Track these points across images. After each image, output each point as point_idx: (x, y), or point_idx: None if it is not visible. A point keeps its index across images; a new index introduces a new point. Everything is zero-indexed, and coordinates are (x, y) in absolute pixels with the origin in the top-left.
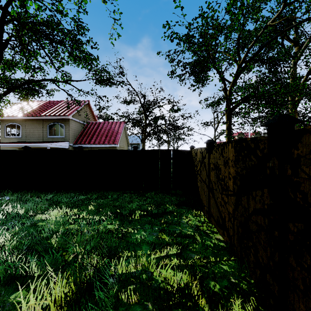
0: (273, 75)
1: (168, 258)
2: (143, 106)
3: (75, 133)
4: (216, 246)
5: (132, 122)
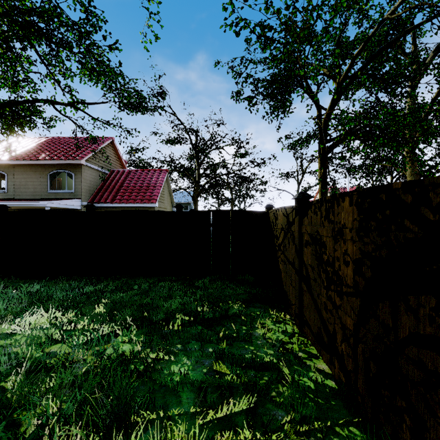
0: (389, 99)
1: (231, 430)
2: (195, 147)
3: (91, 187)
4: (320, 387)
5: (179, 170)
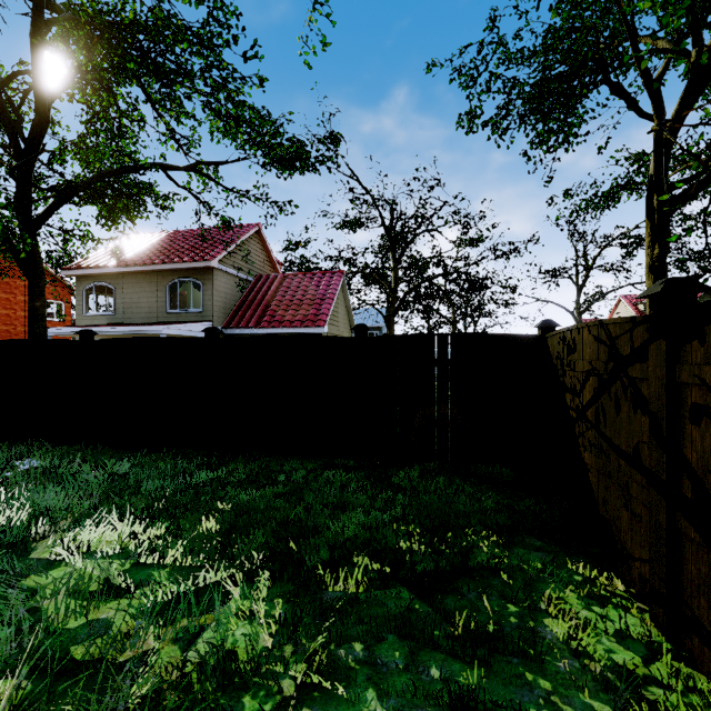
0: None
1: None
2: (389, 232)
3: (227, 303)
4: None
5: (363, 272)
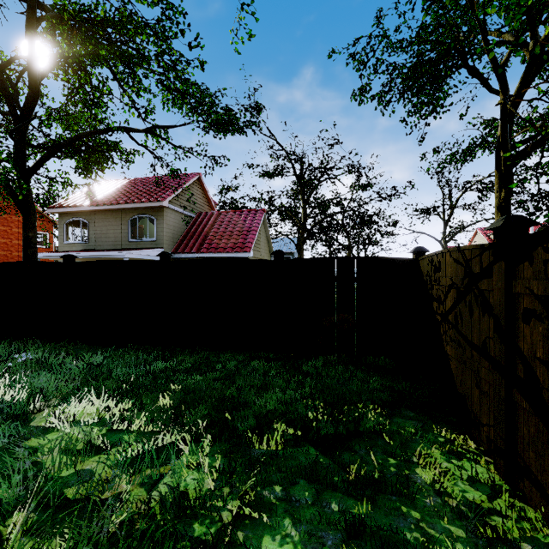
0: None
1: None
2: (300, 179)
3: (175, 234)
4: None
5: (279, 210)
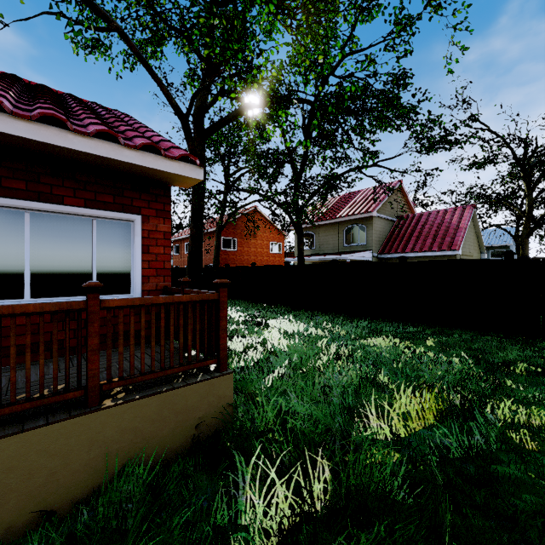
0: None
1: None
2: (522, 164)
3: (380, 237)
4: None
5: (492, 202)
